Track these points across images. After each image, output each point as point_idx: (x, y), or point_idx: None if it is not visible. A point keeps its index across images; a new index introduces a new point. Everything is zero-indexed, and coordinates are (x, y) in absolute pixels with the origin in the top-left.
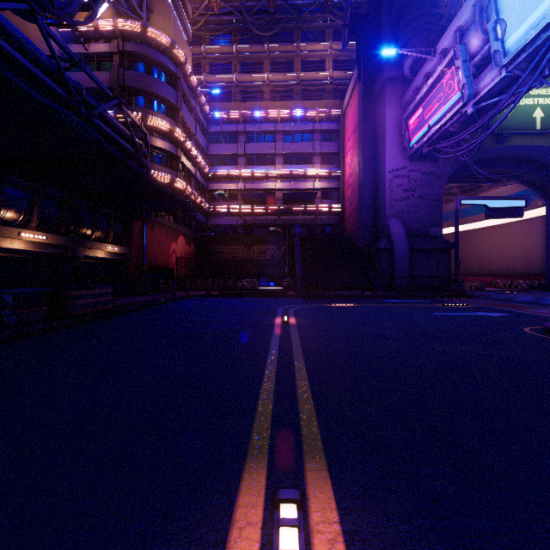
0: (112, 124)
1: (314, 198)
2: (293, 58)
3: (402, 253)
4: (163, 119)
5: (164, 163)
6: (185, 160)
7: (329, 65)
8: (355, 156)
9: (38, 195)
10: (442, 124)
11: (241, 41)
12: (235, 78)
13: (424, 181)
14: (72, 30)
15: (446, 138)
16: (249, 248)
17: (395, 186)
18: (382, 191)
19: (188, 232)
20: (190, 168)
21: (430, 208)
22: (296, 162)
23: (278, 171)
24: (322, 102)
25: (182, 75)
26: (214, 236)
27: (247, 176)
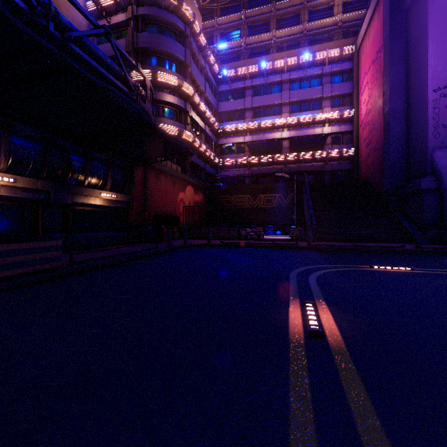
0: (97, 56)
1: (324, 142)
2: (299, 11)
3: None
4: (172, 75)
5: (174, 118)
6: (194, 114)
7: (338, 10)
8: (375, 88)
9: (5, 132)
10: None
11: (249, 7)
12: (243, 42)
13: None
14: (95, 4)
15: None
16: (255, 197)
17: (443, 107)
18: (422, 117)
19: (197, 182)
20: (199, 122)
21: None
22: (303, 110)
23: (284, 120)
24: (332, 44)
25: (191, 33)
26: (222, 186)
27: (253, 128)
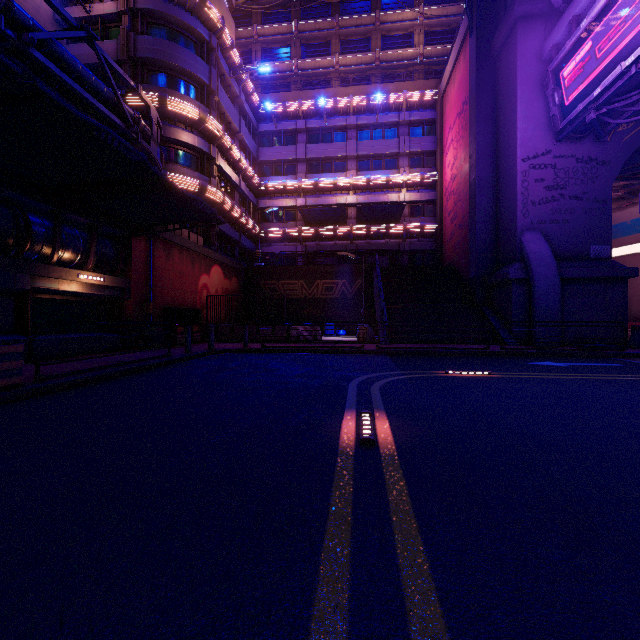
0: (75, 70)
1: (401, 213)
2: (370, 34)
3: (548, 285)
4: (190, 104)
5: (193, 166)
6: (223, 163)
7: (419, 39)
8: (461, 149)
9: None
10: (639, 53)
11: (303, 17)
12: (294, 65)
13: (580, 172)
14: None
15: (632, 91)
16: (311, 283)
17: (533, 181)
18: (510, 191)
19: (227, 261)
20: (231, 175)
21: (591, 214)
22: (374, 167)
23: (350, 179)
24: (411, 84)
25: (218, 45)
26: (264, 268)
27: (308, 188)
